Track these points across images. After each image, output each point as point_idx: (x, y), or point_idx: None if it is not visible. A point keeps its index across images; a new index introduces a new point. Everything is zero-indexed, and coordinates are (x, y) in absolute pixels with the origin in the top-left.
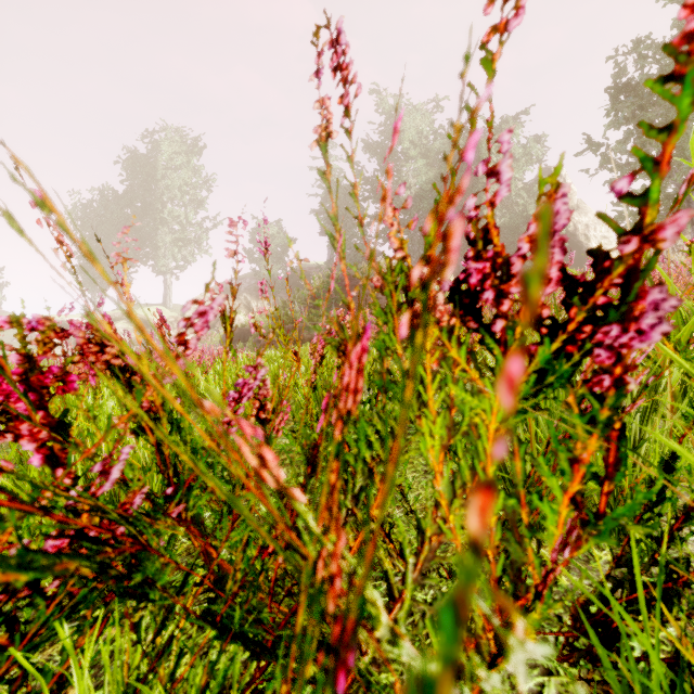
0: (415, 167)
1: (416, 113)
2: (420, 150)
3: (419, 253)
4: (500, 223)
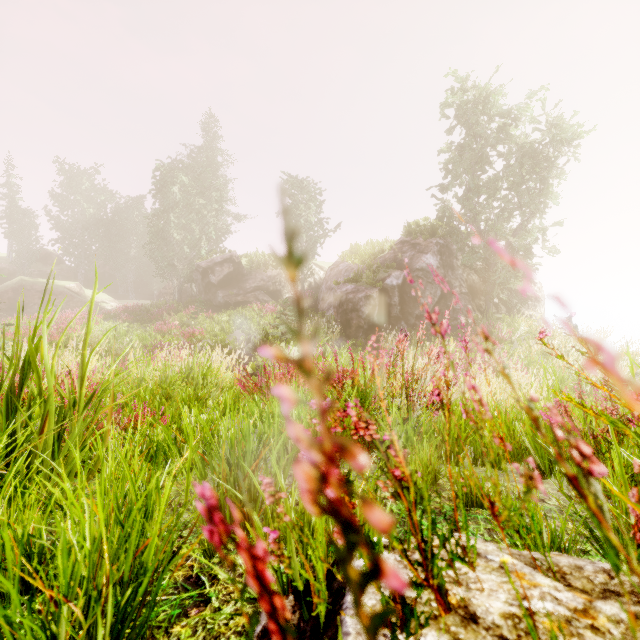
0: (83, 209)
1: (84, 176)
2: (87, 199)
3: (86, 263)
4: (135, 256)
